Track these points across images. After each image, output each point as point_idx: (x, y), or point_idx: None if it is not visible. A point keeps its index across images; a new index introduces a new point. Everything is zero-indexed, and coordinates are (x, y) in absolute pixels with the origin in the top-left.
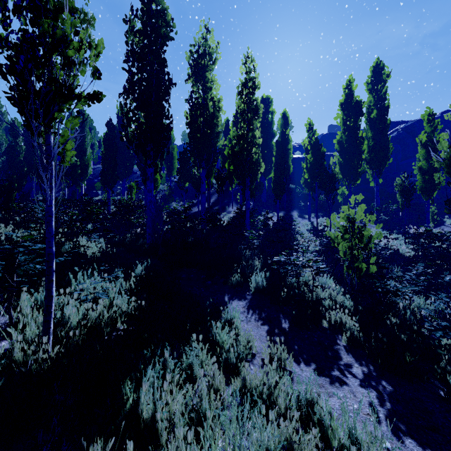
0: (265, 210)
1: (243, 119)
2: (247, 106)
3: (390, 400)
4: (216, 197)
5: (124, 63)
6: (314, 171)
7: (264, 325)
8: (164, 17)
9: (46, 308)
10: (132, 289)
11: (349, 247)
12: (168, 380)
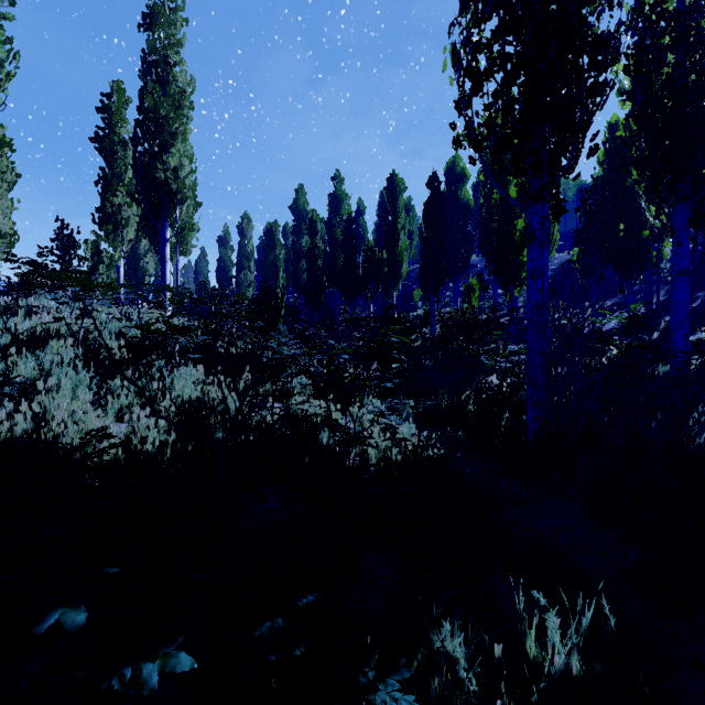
0: None
1: None
2: None
3: None
4: (666, 291)
5: None
6: None
7: None
8: None
9: None
10: None
11: None
12: None
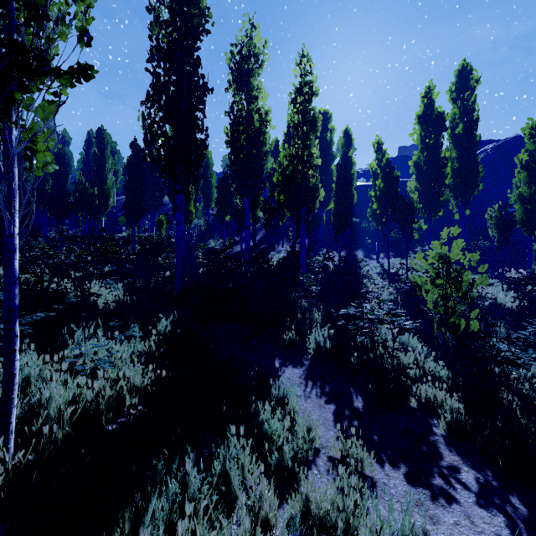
0: (323, 249)
1: (297, 133)
2: (302, 116)
3: (527, 531)
4: (263, 234)
5: (147, 62)
6: (385, 200)
7: (329, 403)
8: (198, 4)
9: (4, 393)
10: (153, 351)
11: (442, 297)
12: (187, 514)
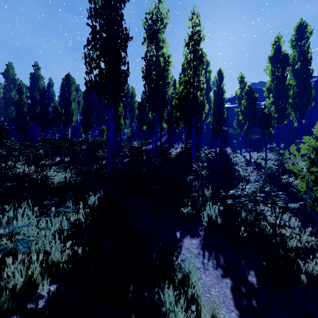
0: (204, 147)
1: (190, 66)
2: (193, 54)
3: None
4: (166, 137)
5: (88, 19)
6: (247, 113)
7: (226, 277)
8: None
9: None
10: (81, 222)
11: (317, 182)
12: None
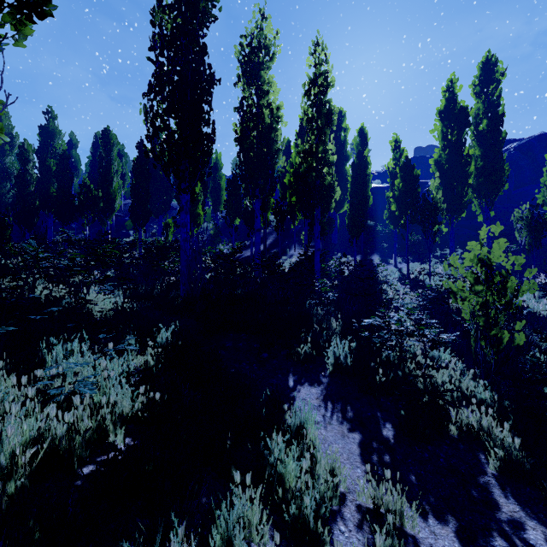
0: (336, 253)
1: (311, 128)
2: (317, 109)
3: None
4: (274, 238)
5: (149, 51)
6: (404, 201)
7: (354, 431)
8: None
9: None
10: (150, 366)
11: (482, 305)
12: None
